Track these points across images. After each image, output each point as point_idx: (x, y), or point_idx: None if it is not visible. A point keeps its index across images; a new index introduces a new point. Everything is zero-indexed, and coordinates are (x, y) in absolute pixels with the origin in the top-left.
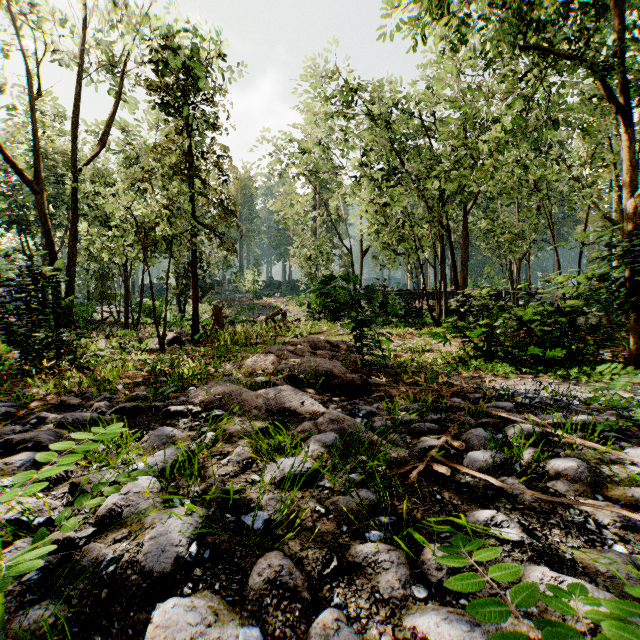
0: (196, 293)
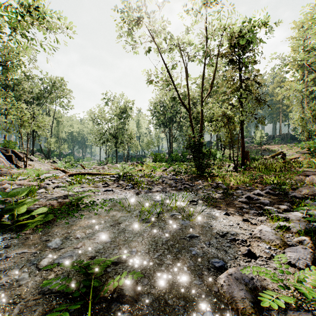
0: (243, 145)
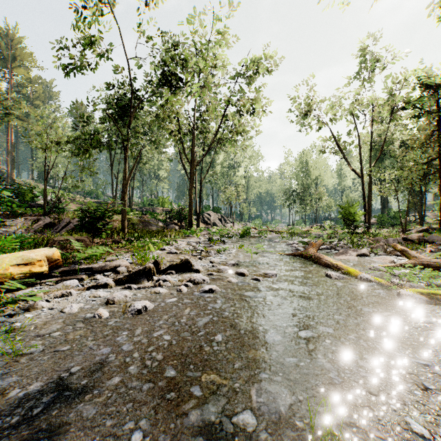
0: (440, 205)
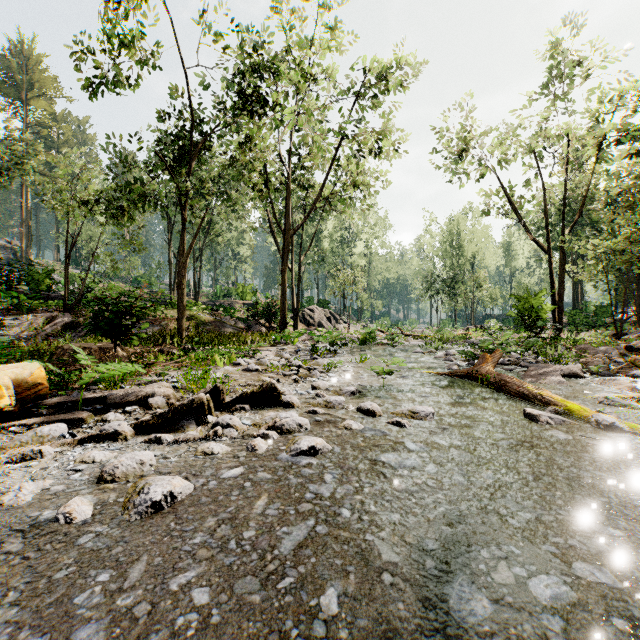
0: None
